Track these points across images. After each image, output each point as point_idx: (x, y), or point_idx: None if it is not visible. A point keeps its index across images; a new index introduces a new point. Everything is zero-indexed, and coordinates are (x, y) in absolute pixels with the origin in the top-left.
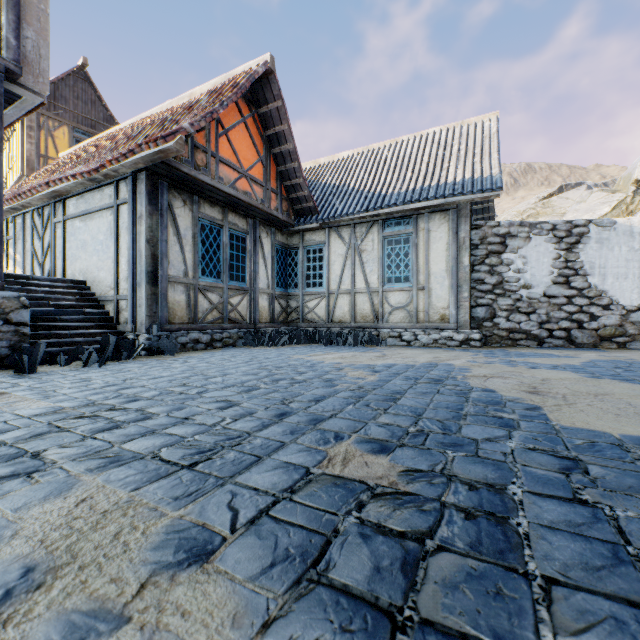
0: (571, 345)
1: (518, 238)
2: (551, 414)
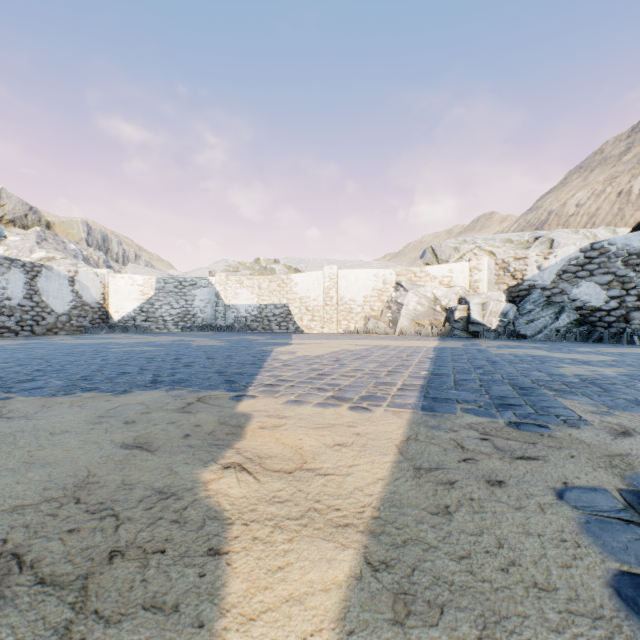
0: (34, 335)
1: (4, 267)
2: (119, 342)
